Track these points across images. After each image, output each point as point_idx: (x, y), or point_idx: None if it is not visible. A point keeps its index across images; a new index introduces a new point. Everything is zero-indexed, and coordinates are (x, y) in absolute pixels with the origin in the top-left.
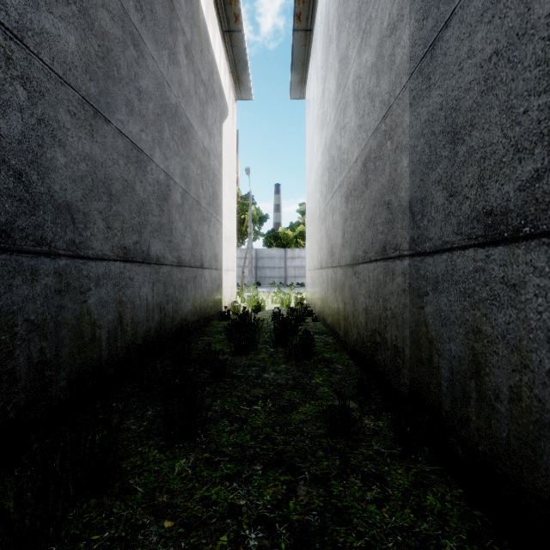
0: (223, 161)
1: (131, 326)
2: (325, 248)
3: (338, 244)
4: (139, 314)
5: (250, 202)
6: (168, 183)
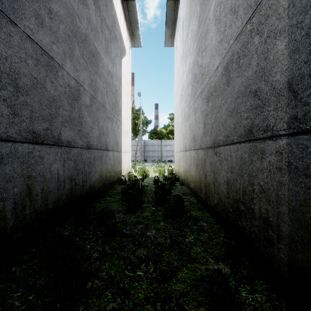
0: (122, 83)
1: (41, 195)
2: (188, 137)
3: (199, 133)
4: (50, 185)
5: (140, 112)
6: (78, 88)
